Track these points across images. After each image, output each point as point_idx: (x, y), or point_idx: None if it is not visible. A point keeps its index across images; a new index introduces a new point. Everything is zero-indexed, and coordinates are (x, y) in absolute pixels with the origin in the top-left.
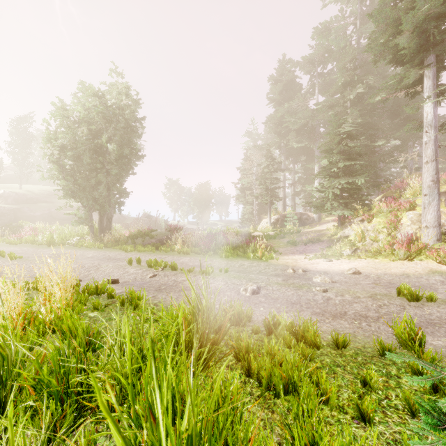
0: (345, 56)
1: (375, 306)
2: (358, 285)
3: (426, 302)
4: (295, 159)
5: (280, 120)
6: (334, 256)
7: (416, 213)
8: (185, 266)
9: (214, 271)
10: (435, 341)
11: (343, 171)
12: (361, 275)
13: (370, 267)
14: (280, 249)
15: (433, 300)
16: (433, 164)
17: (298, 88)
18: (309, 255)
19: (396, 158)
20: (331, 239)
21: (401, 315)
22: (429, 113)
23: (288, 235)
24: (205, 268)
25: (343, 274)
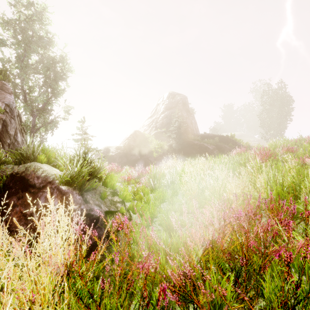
0: None
1: None
2: None
3: None
4: None
5: None
6: None
7: None
8: None
9: None
10: None
11: None
12: None
13: None
14: None
15: None
16: None
17: None
18: None
19: None
20: None
21: None
22: None
23: None
24: None
25: None
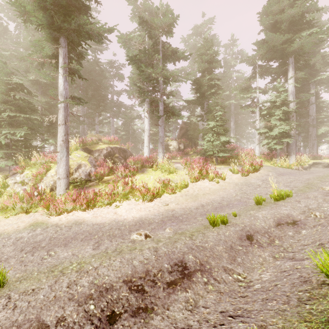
0: None
1: None
2: None
3: None
4: None
5: None
6: None
7: None
8: None
9: None
10: None
11: (10, 121)
12: None
13: None
14: None
15: None
16: (63, 127)
17: (4, 31)
18: None
19: (82, 121)
20: None
21: None
22: (61, 85)
23: None
24: None
25: None
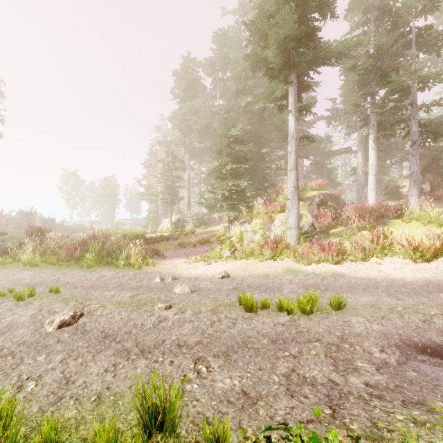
0: (238, 64)
1: (207, 324)
2: (217, 292)
3: (261, 310)
4: (201, 159)
5: (184, 118)
6: (214, 258)
7: (285, 215)
8: (11, 286)
9: (46, 291)
10: (224, 379)
11: (232, 174)
12: (229, 279)
13: (241, 269)
14: (168, 252)
15: (267, 307)
16: (295, 172)
17: (202, 89)
18: (192, 258)
19: (279, 166)
20: (219, 240)
21: (224, 334)
22: (292, 126)
23: (183, 236)
24: (24, 290)
25: (213, 278)
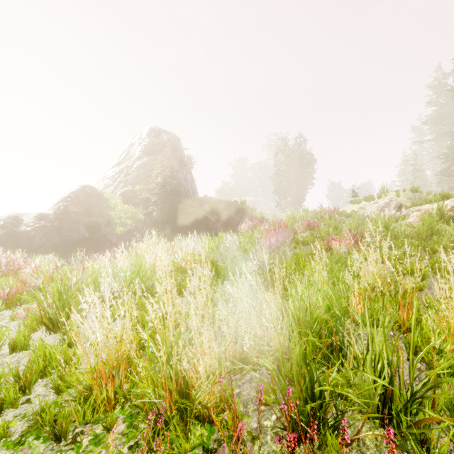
0: None
1: None
2: None
3: None
4: None
5: (434, 124)
6: None
7: None
8: None
9: None
10: None
11: None
12: None
13: None
14: None
15: None
16: None
17: None
18: None
19: None
20: None
21: None
22: None
23: None
24: None
25: None
